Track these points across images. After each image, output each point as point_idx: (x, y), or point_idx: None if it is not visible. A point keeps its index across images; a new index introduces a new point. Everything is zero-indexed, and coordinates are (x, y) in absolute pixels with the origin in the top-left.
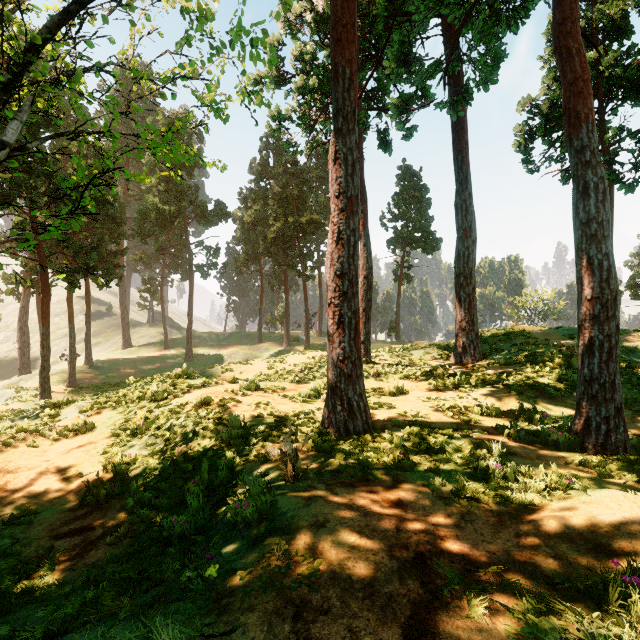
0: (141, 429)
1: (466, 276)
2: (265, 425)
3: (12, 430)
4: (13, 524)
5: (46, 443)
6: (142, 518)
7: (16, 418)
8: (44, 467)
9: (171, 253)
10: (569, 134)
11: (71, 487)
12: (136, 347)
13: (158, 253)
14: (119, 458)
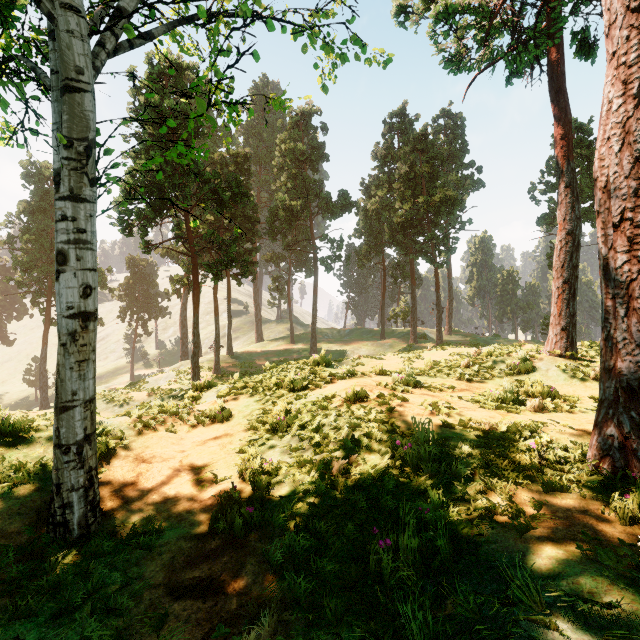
0: (282, 425)
1: None
2: (467, 443)
3: (155, 410)
4: (131, 544)
5: (183, 429)
6: (298, 597)
7: (165, 397)
8: (178, 459)
9: (296, 252)
10: None
11: (202, 495)
12: (267, 341)
13: (286, 250)
14: (258, 463)
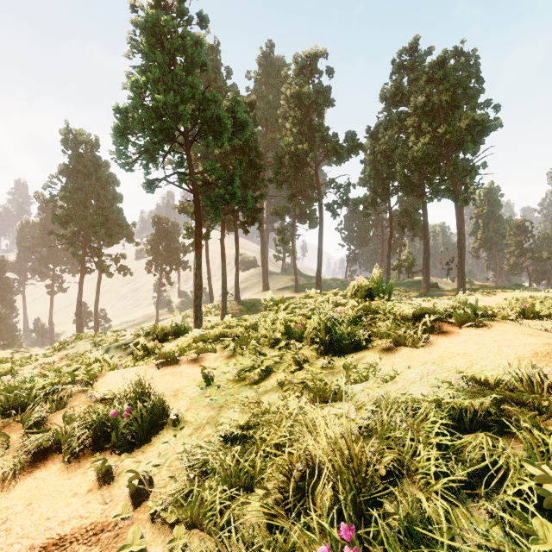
0: None
1: None
2: None
3: None
4: None
5: None
6: None
7: (112, 346)
8: None
9: (300, 205)
10: None
11: None
12: (272, 290)
13: (291, 199)
14: None
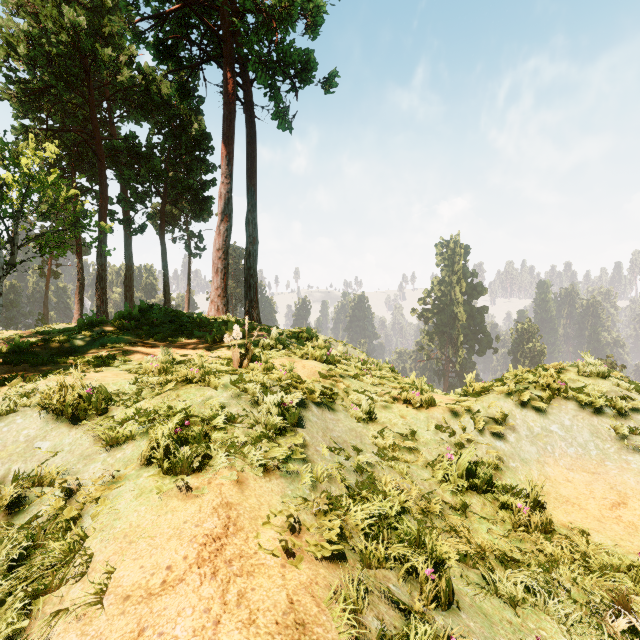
0: None
1: (130, 287)
2: None
3: None
4: None
5: None
6: None
7: None
8: None
9: None
10: (162, 261)
11: None
12: None
13: None
14: None
